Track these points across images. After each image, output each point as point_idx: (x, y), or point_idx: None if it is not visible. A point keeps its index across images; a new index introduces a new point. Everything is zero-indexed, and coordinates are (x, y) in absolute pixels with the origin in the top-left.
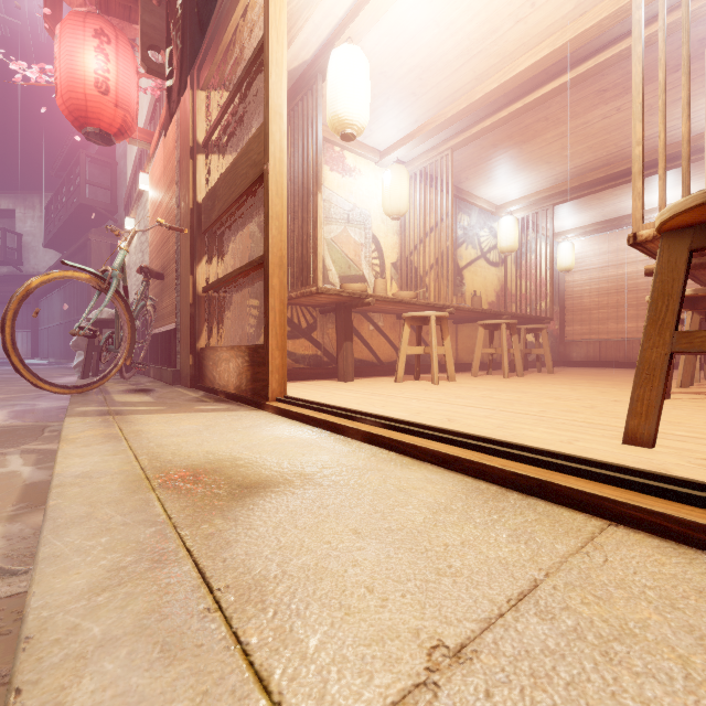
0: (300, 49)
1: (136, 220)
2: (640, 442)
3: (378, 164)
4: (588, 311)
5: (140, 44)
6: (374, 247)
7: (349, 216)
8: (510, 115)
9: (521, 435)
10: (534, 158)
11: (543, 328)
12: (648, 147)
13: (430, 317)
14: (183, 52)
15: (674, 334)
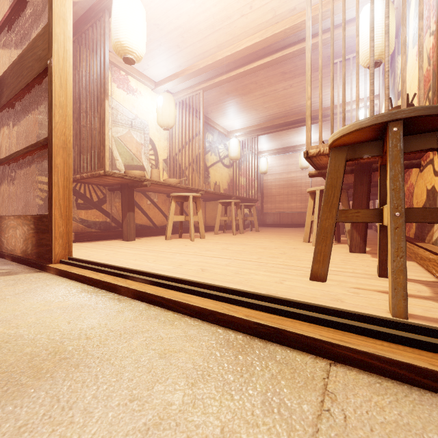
0: None
1: None
2: (319, 279)
3: (154, 91)
4: (274, 196)
5: None
6: (151, 147)
7: (132, 123)
8: (237, 75)
9: (251, 279)
10: (249, 105)
11: (253, 205)
12: (303, 110)
13: (189, 196)
14: None
15: (338, 211)
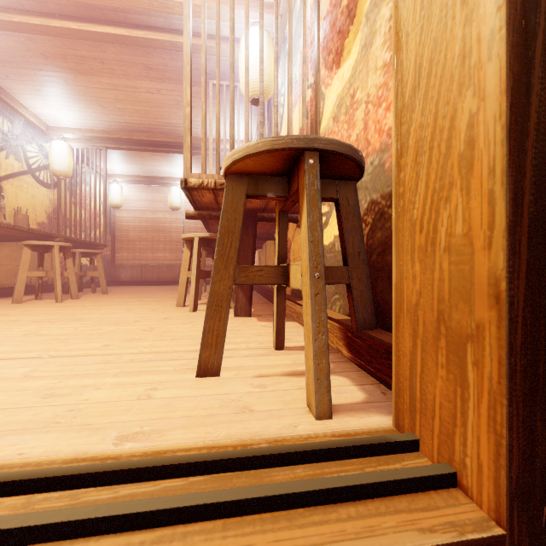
0: None
1: None
2: (211, 372)
3: None
4: (133, 242)
5: None
6: None
7: None
8: (64, 30)
9: (84, 404)
10: (90, 95)
11: (98, 253)
12: (174, 132)
13: None
14: None
15: (236, 268)
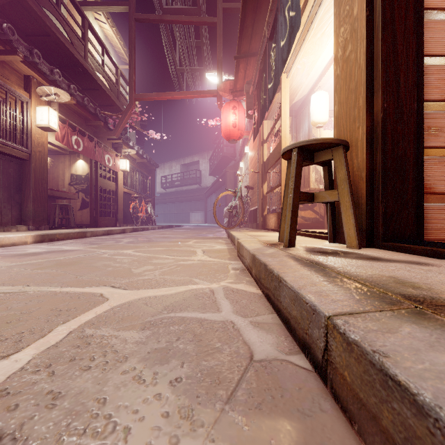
0: (302, 92)
1: (243, 163)
2: None
3: None
4: None
5: (246, 111)
6: None
7: None
8: None
9: None
10: None
11: None
12: None
13: None
14: (258, 120)
15: None
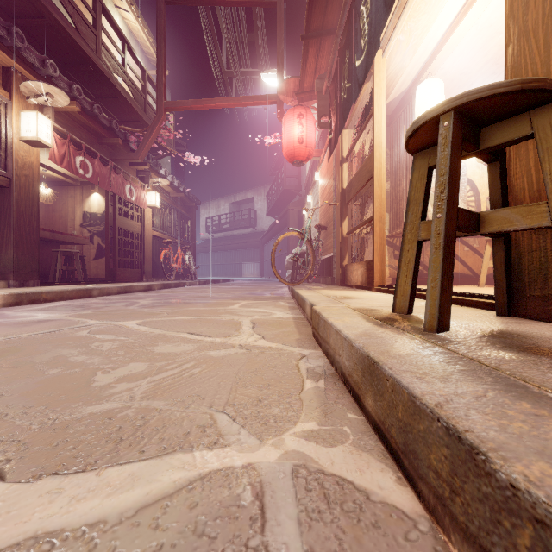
0: (400, 86)
1: (312, 196)
2: None
3: None
4: None
5: (317, 117)
6: (469, 188)
7: None
8: None
9: None
10: None
11: None
12: None
13: None
14: (336, 125)
15: None
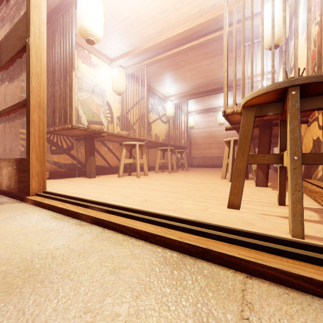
0: None
1: None
2: (235, 207)
3: (110, 65)
4: (199, 145)
5: None
6: (107, 107)
7: (93, 89)
8: (172, 54)
9: (182, 207)
10: (181, 77)
11: (184, 151)
12: (220, 81)
13: (136, 144)
14: None
15: (249, 156)
